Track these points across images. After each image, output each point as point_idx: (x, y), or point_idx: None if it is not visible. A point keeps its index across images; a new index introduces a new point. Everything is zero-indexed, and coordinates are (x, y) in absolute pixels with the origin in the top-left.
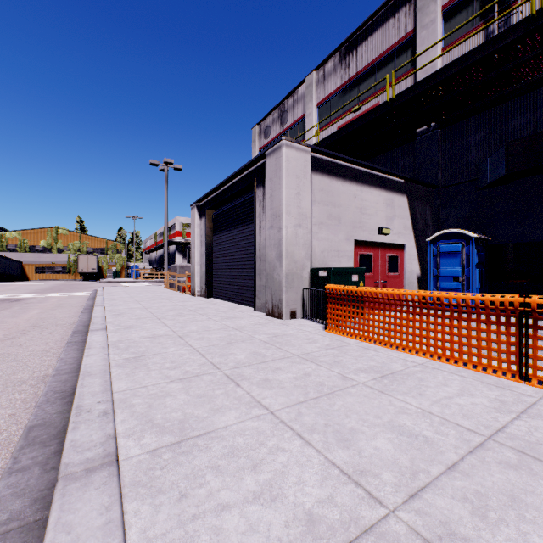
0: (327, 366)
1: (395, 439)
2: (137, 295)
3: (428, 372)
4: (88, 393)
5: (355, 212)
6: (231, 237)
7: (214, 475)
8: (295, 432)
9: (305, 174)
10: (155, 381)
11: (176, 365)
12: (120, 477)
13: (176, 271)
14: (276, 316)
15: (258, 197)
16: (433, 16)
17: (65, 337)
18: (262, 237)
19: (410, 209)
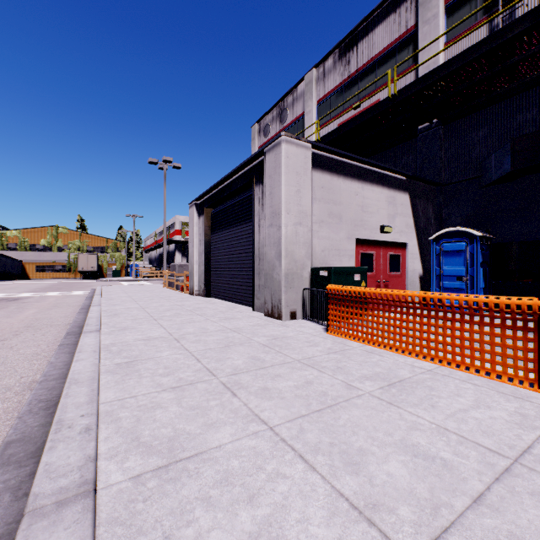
0: (330, 373)
1: (410, 463)
2: (136, 294)
3: (439, 380)
4: (72, 404)
5: (356, 210)
6: (229, 236)
7: (204, 510)
8: (297, 453)
9: (305, 171)
10: (146, 390)
11: (170, 371)
12: (96, 512)
13: (175, 269)
14: (275, 317)
15: (257, 194)
16: (435, 11)
17: (58, 338)
18: (261, 236)
19: (412, 207)
